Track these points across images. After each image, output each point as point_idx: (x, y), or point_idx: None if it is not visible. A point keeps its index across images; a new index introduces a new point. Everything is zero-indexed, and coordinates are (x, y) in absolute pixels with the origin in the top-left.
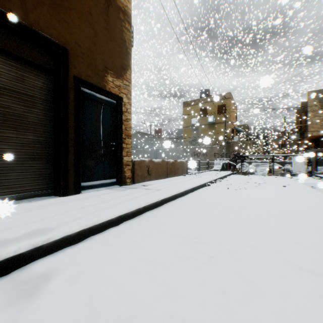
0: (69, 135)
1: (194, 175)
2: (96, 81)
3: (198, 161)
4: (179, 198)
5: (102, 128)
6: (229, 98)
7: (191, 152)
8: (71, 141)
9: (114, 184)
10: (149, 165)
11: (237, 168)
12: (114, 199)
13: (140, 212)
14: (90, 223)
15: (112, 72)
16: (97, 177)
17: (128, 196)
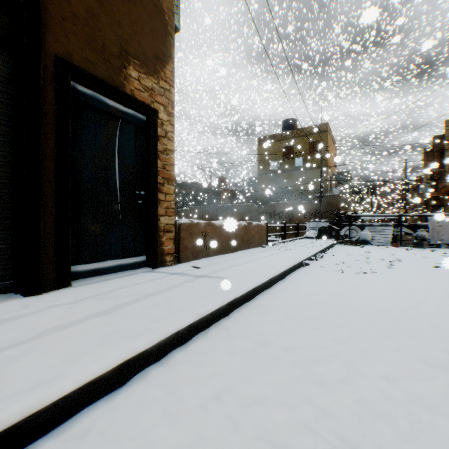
0: (45, 171)
1: (278, 247)
2: (104, 73)
3: (283, 224)
4: (261, 295)
5: (119, 163)
6: (326, 131)
7: (269, 211)
8: (49, 185)
9: (142, 265)
10: (205, 230)
11: (343, 235)
12: (129, 304)
13: (179, 340)
14: (10, 416)
15: (137, 62)
16: (107, 255)
17: (160, 295)
